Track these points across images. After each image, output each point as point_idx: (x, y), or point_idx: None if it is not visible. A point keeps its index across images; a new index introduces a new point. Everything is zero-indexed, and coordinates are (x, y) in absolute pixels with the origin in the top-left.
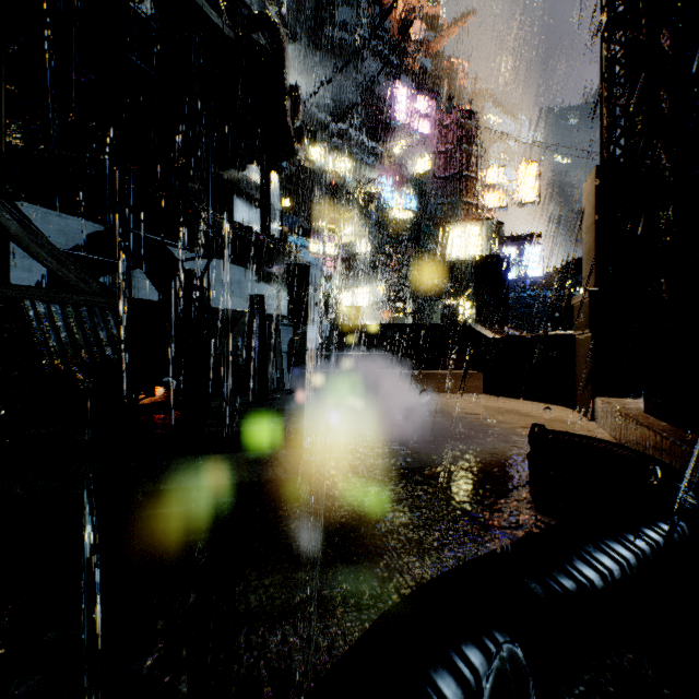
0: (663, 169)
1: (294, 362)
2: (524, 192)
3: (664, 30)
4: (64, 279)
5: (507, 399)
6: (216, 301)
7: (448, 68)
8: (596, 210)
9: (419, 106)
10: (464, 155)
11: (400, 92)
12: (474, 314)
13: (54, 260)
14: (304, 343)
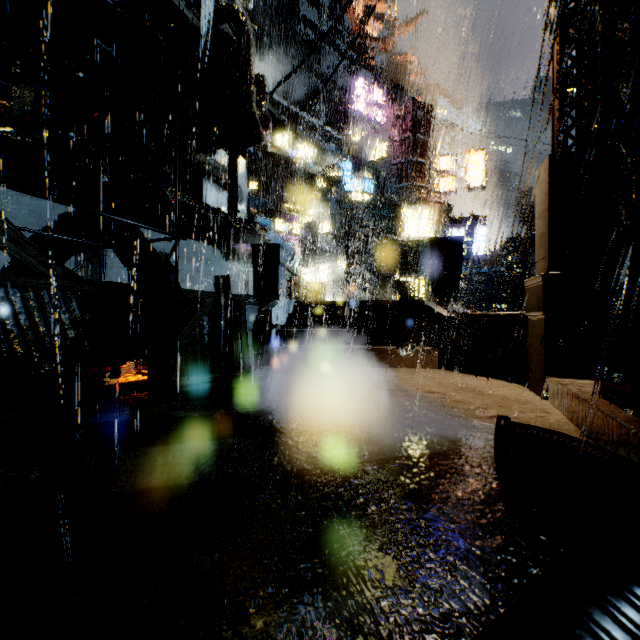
0: (622, 159)
1: (259, 338)
2: (472, 178)
3: (623, 21)
4: (24, 262)
5: (461, 374)
6: (186, 279)
7: (402, 63)
8: (549, 197)
9: (377, 97)
10: (418, 143)
11: (359, 84)
12: (429, 292)
13: (12, 243)
14: (269, 320)
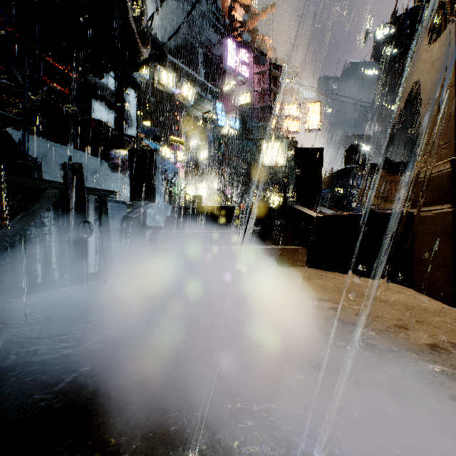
0: None
1: (129, 239)
2: (311, 122)
3: None
4: None
5: (333, 273)
6: None
7: (259, 42)
8: None
9: (242, 57)
10: (272, 94)
11: (228, 44)
12: (294, 197)
13: None
14: (142, 221)
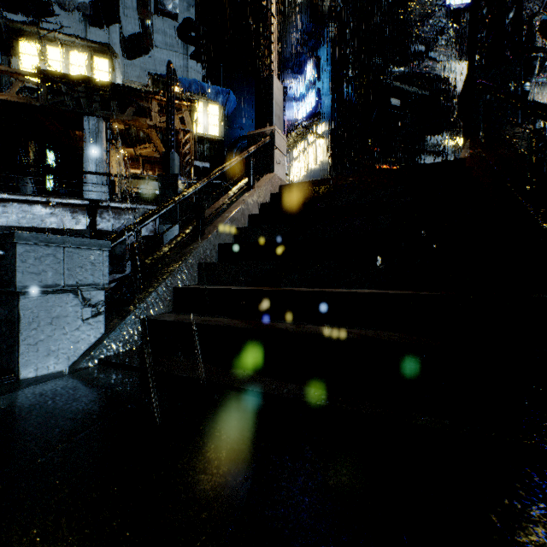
0: None
1: None
2: None
3: None
4: None
5: None
6: None
7: None
8: None
9: None
10: None
11: None
12: None
13: None
14: None
